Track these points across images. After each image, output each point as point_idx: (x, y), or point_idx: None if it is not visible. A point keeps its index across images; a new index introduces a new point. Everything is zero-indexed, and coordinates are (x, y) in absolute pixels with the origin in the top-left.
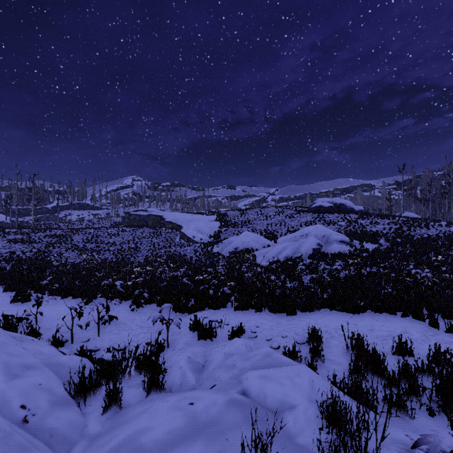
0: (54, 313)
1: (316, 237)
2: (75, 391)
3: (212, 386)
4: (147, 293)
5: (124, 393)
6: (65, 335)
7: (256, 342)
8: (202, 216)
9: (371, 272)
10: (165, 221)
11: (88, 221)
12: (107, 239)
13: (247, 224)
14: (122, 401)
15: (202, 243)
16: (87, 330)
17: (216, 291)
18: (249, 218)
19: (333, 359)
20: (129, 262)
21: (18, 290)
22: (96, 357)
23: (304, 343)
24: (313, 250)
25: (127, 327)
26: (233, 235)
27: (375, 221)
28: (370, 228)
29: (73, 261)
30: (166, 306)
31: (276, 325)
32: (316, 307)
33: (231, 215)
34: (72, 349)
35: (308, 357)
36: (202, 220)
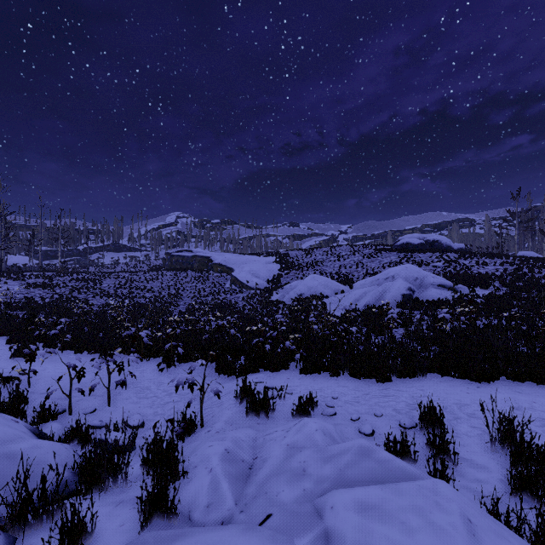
0: (58, 372)
1: (406, 280)
2: (8, 517)
3: (264, 517)
4: (183, 348)
5: (105, 520)
6: (64, 402)
7: (336, 423)
8: (258, 257)
9: (490, 325)
10: (213, 263)
11: (124, 264)
12: (144, 284)
13: (314, 266)
14: (94, 540)
15: (257, 288)
16: (95, 396)
17: (274, 347)
18: (316, 259)
19: (471, 459)
20: (167, 310)
21: (23, 342)
22: (97, 438)
23: (412, 427)
24: (403, 297)
25: (150, 393)
26: (296, 279)
27: (482, 262)
28: (477, 270)
29: (101, 309)
30: (199, 364)
31: (363, 397)
32: (421, 371)
33: (293, 256)
34: (68, 423)
35: (426, 453)
36: (258, 262)
